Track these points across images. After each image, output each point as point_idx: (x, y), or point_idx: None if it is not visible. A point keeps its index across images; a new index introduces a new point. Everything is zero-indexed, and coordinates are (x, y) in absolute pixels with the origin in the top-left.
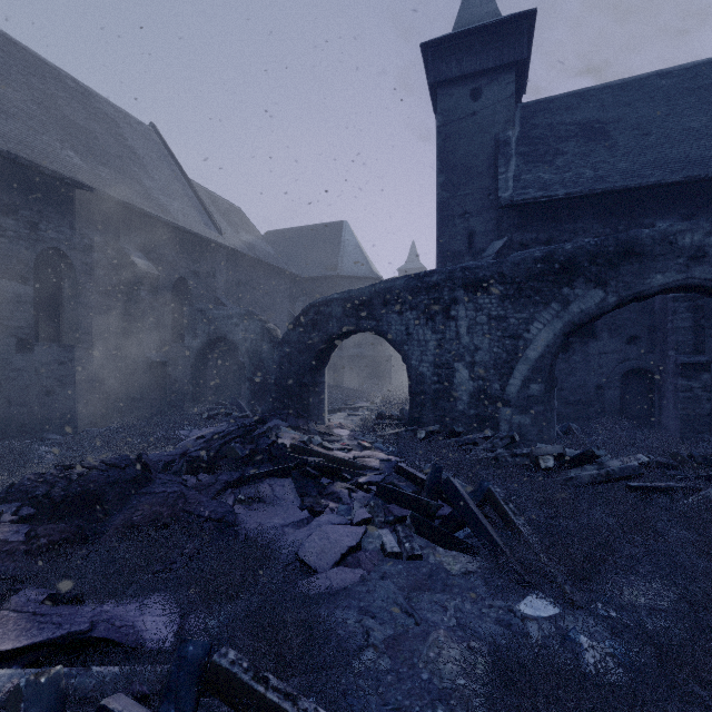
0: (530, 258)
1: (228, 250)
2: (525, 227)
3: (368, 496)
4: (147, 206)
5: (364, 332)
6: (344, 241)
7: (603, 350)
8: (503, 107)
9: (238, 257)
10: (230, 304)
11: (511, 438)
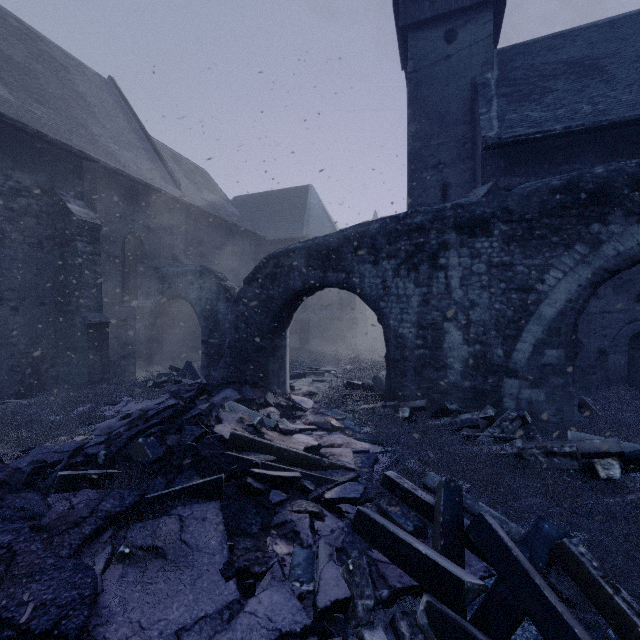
0: (545, 188)
1: (188, 207)
2: (513, 170)
3: (341, 528)
4: (91, 151)
5: (331, 286)
6: (309, 205)
7: (606, 309)
8: (480, 48)
9: (199, 215)
10: (189, 262)
11: (521, 419)
